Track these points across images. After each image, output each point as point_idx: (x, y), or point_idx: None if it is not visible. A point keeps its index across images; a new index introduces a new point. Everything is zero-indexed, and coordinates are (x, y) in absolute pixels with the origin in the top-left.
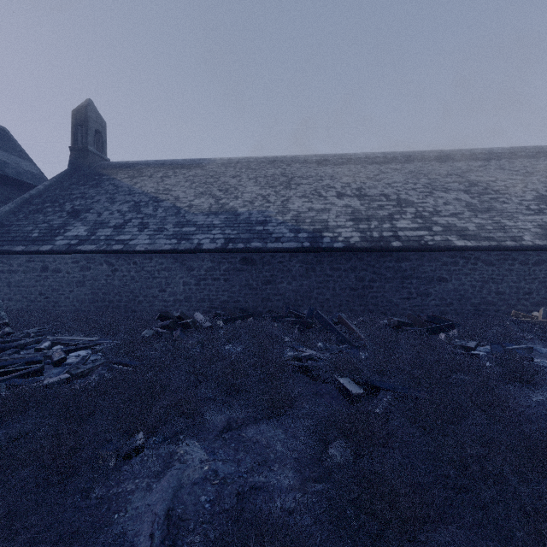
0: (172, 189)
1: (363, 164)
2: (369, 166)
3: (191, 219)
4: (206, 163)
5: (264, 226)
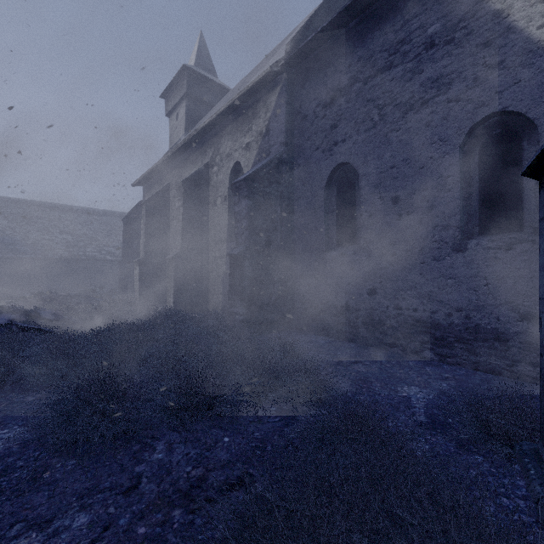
0: None
1: (80, 214)
2: (83, 215)
3: None
4: None
5: (14, 246)
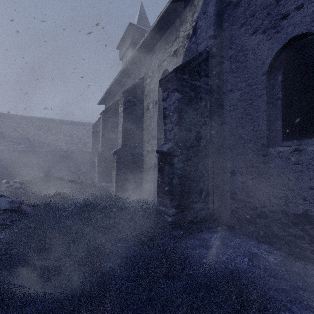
0: None
1: (75, 125)
2: (77, 126)
3: (11, 140)
4: (12, 116)
5: (39, 144)
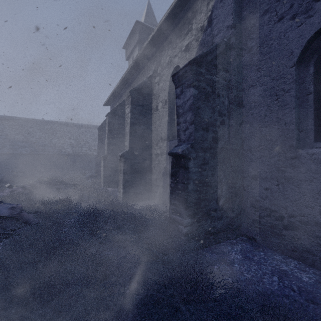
0: (3, 130)
1: (80, 127)
2: (82, 128)
3: (16, 143)
4: (17, 119)
5: (44, 147)
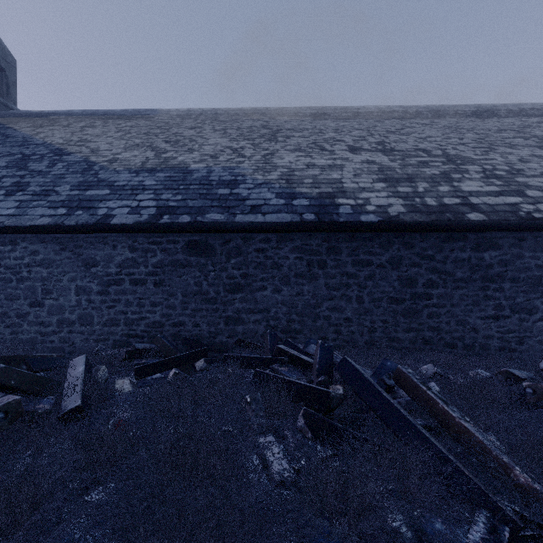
0: (91, 139)
1: (377, 118)
2: (386, 120)
3: (107, 177)
4: (155, 114)
5: (232, 187)
